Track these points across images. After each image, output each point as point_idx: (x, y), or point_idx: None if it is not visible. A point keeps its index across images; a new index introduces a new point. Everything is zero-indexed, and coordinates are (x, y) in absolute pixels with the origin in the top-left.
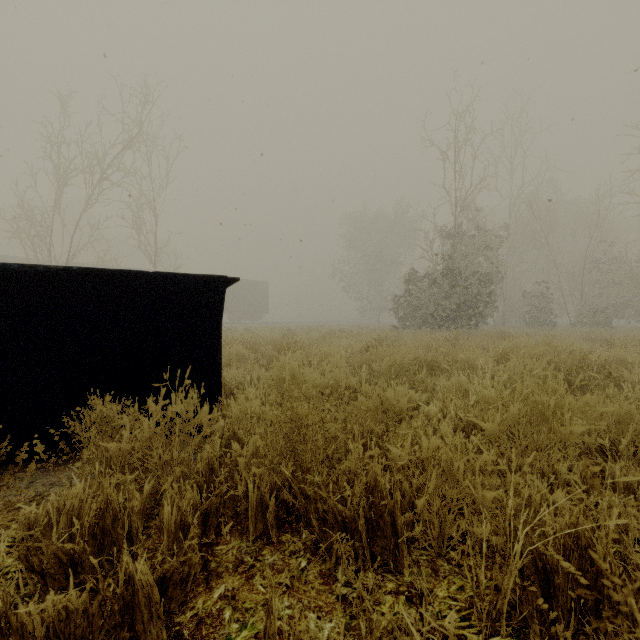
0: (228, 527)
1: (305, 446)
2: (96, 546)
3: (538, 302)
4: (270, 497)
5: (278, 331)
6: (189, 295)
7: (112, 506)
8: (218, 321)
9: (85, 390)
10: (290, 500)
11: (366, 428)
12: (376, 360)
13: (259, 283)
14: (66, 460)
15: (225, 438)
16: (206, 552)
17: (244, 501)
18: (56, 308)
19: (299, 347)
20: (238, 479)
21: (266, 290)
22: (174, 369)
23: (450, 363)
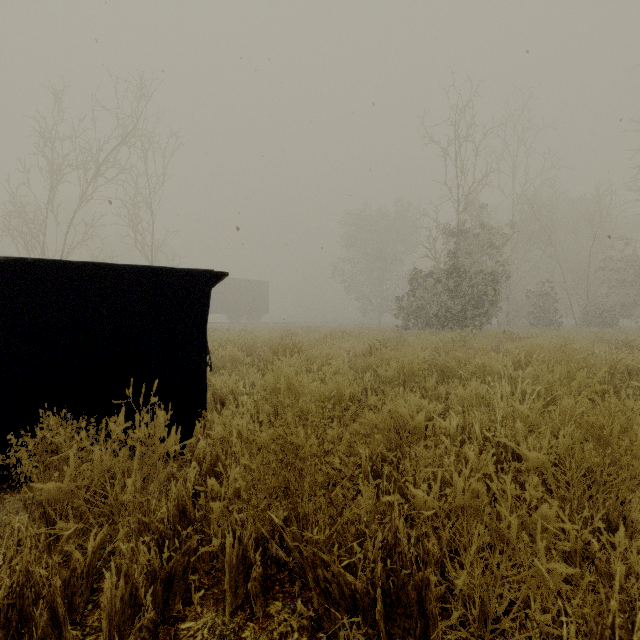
0: (199, 595)
1: (301, 485)
2: (9, 637)
3: (543, 302)
4: (256, 550)
5: (277, 332)
6: (168, 292)
7: (33, 579)
8: (203, 322)
9: (42, 404)
10: (281, 556)
11: (375, 450)
12: (381, 364)
13: (259, 283)
14: (20, 486)
15: (206, 463)
16: (167, 633)
17: (221, 557)
18: (6, 307)
19: (298, 349)
20: (215, 526)
21: (266, 290)
22: (150, 378)
23: (463, 368)
